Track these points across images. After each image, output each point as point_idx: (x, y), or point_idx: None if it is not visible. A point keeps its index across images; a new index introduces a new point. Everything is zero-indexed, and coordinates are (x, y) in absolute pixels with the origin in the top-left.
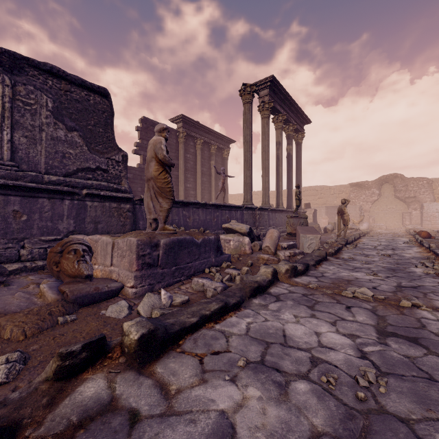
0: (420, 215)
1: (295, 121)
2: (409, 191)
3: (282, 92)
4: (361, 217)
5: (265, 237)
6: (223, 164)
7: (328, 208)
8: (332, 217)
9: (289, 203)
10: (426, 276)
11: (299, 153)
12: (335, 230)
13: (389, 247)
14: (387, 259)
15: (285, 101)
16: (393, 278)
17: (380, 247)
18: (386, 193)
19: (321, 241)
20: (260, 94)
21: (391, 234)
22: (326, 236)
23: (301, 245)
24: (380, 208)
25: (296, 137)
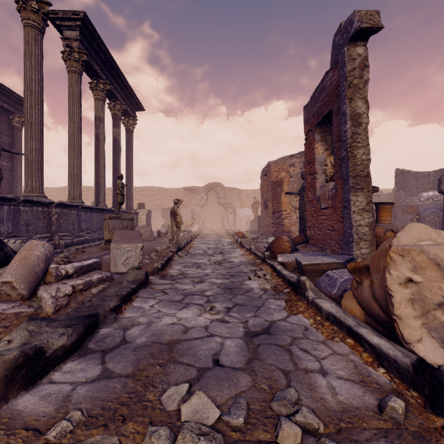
0: (234, 218)
1: (124, 99)
2: (227, 198)
3: (102, 49)
4: (193, 220)
5: (68, 249)
6: (13, 136)
7: (165, 210)
8: (168, 219)
9: (115, 201)
10: (267, 297)
11: (130, 143)
12: (169, 233)
13: (218, 250)
14: (220, 269)
15: (109, 66)
16: (235, 312)
17: (210, 252)
18: (212, 198)
19: (151, 248)
20: (65, 33)
21: (216, 235)
22: (159, 241)
23: (113, 262)
24: (207, 211)
25: (127, 122)
